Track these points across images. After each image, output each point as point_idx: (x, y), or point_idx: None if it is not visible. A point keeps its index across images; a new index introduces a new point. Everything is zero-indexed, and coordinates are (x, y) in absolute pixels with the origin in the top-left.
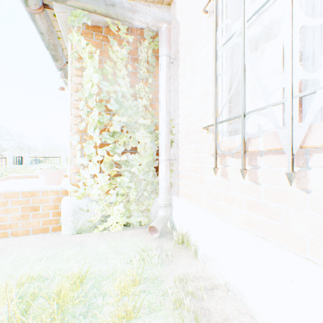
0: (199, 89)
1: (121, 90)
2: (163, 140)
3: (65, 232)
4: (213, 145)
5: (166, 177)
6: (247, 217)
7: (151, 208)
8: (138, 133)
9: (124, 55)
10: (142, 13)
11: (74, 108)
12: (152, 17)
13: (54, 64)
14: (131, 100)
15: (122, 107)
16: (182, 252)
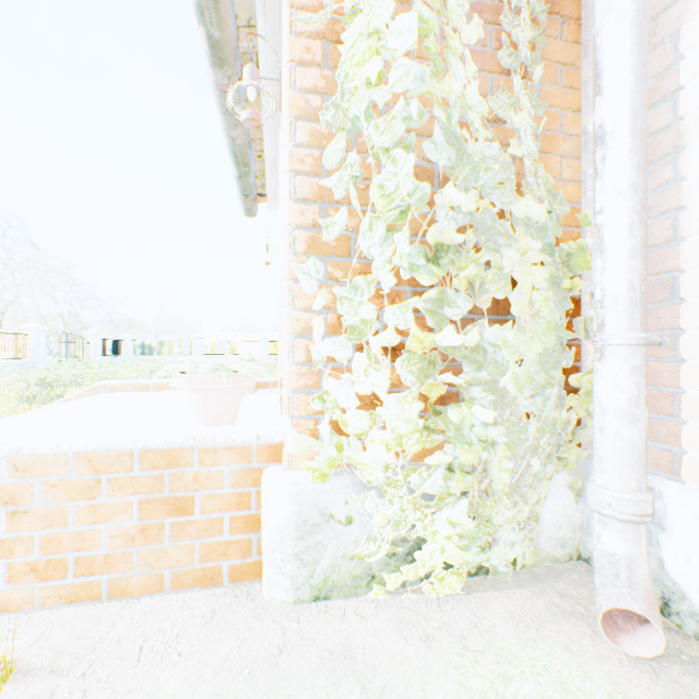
0: None
1: (456, 100)
2: (626, 271)
3: (276, 595)
4: None
5: (637, 411)
6: None
7: (542, 511)
8: (510, 251)
9: None
10: None
11: (298, 174)
12: None
13: (212, 81)
14: (484, 137)
15: (462, 159)
16: None
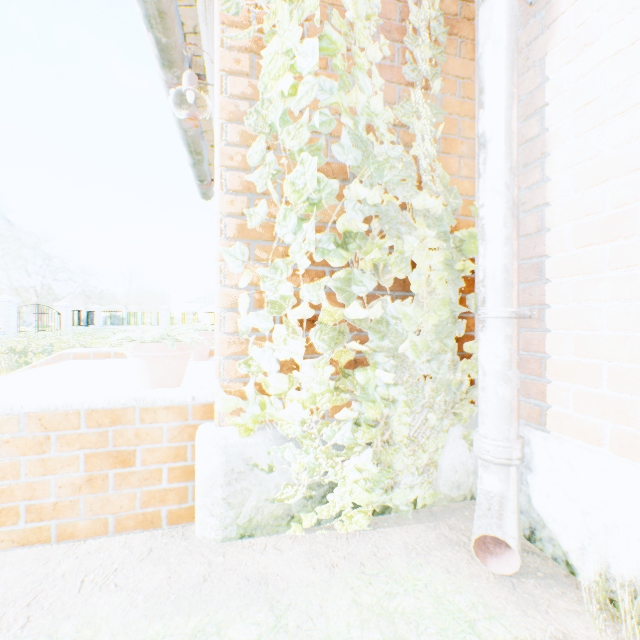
0: None
1: (364, 109)
2: (501, 256)
3: (206, 534)
4: None
5: (509, 373)
6: None
7: (440, 459)
8: (410, 238)
9: (373, 4)
10: None
11: (229, 169)
12: None
13: (163, 80)
14: (389, 140)
15: (368, 159)
16: None
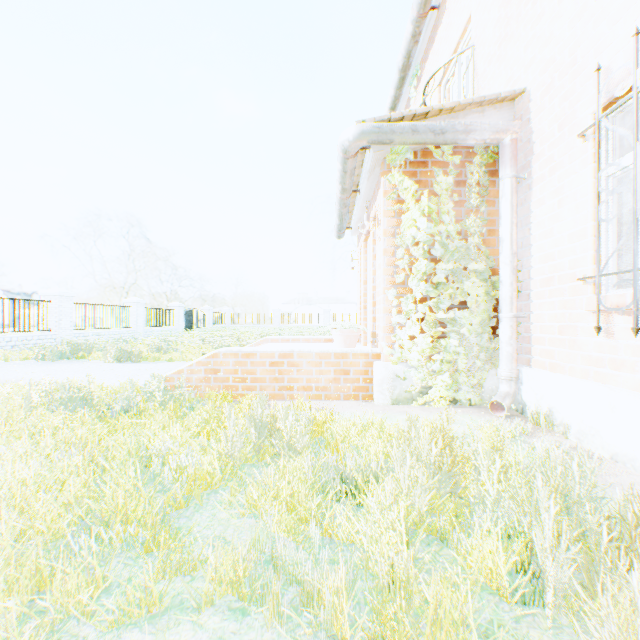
0: (568, 227)
1: (445, 229)
2: (507, 291)
3: (379, 401)
4: (593, 300)
5: (511, 341)
6: None
7: (484, 384)
8: (467, 282)
9: (449, 183)
10: (478, 131)
11: (385, 257)
12: (492, 132)
13: (339, 197)
14: (457, 239)
15: (447, 251)
16: (544, 432)
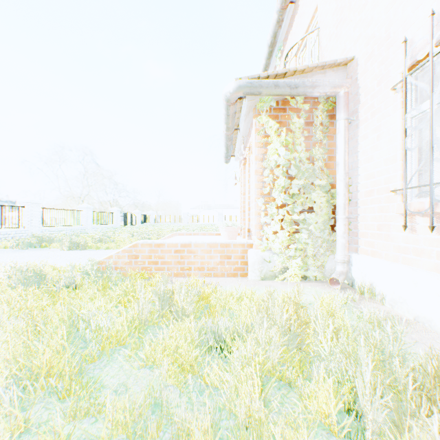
0: (384, 154)
1: (298, 156)
2: (341, 200)
3: (252, 278)
4: (402, 206)
5: (344, 235)
6: (436, 265)
7: (325, 265)
8: (314, 193)
9: (301, 123)
10: (321, 86)
11: (256, 175)
12: (331, 87)
13: (225, 133)
14: (307, 163)
15: (299, 171)
16: (367, 300)
